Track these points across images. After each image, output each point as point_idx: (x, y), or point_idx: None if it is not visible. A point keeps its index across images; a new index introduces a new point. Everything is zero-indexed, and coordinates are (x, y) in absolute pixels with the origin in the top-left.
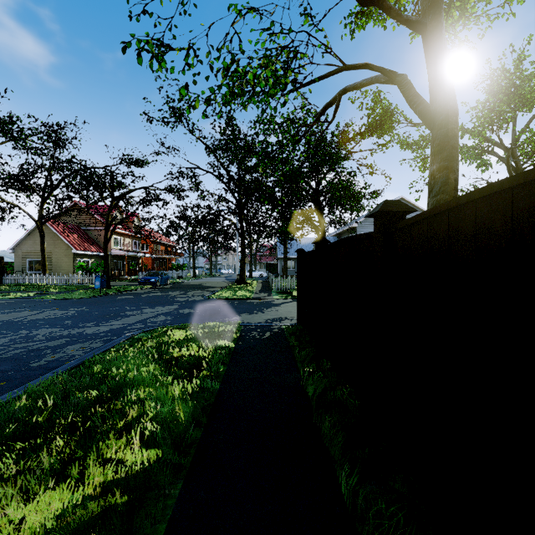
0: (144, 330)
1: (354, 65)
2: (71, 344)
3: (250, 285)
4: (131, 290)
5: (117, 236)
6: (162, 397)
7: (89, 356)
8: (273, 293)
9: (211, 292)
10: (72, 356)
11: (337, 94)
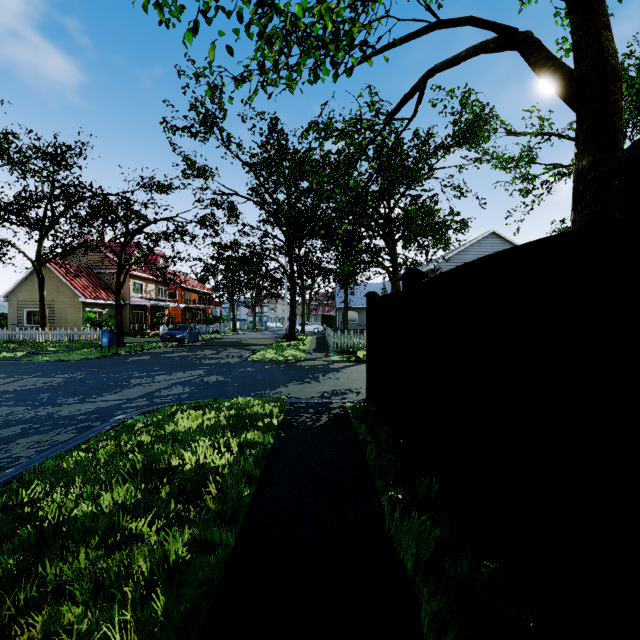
0: (144, 410)
1: (452, 20)
2: (26, 436)
3: (302, 342)
4: (151, 348)
5: (137, 282)
6: (107, 586)
7: (40, 460)
8: (331, 353)
9: (251, 351)
10: (15, 459)
11: (421, 77)
